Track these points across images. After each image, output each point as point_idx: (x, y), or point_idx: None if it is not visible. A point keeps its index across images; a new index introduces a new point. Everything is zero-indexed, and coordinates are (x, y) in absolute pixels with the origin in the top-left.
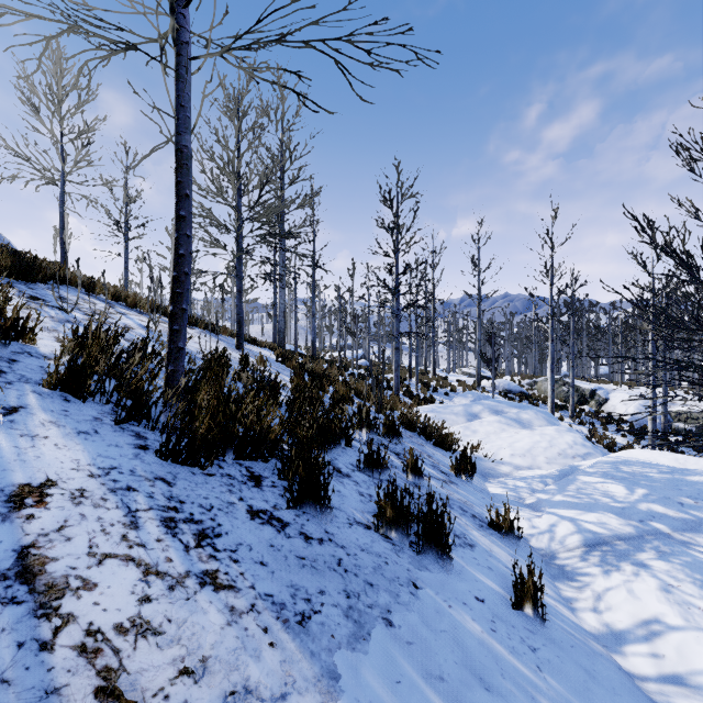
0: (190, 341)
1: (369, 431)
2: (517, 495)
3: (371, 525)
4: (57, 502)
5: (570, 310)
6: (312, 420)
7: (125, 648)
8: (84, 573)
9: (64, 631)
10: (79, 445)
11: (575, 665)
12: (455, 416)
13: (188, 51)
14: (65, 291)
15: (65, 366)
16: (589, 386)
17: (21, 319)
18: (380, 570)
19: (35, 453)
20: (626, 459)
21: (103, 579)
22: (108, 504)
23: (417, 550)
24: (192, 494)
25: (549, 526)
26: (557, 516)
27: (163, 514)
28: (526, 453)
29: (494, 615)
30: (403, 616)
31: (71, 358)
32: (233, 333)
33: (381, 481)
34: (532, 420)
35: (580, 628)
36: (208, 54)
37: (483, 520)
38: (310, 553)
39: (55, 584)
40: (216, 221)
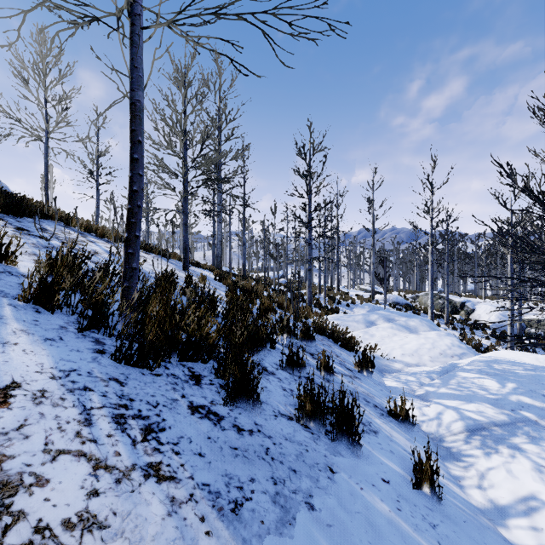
0: (146, 263)
1: (290, 336)
2: (409, 388)
3: (293, 416)
4: (19, 402)
5: (446, 239)
6: (243, 327)
7: (71, 544)
8: (37, 470)
9: (13, 529)
10: (45, 350)
11: (468, 539)
12: (356, 323)
13: (140, 21)
14: (47, 224)
15: (37, 283)
16: (459, 299)
17: (4, 244)
18: (302, 457)
19: (4, 358)
20: (497, 359)
21: (56, 475)
22: (65, 403)
23: (332, 438)
24: (141, 393)
25: (437, 414)
26: (443, 406)
27: (114, 411)
28: (414, 353)
29: (399, 495)
30: (323, 500)
31: (42, 276)
32: (181, 258)
33: (300, 378)
34: (417, 326)
35: (469, 504)
36: (157, 24)
37: (383, 409)
38: (242, 443)
39: (9, 482)
40: (167, 169)
